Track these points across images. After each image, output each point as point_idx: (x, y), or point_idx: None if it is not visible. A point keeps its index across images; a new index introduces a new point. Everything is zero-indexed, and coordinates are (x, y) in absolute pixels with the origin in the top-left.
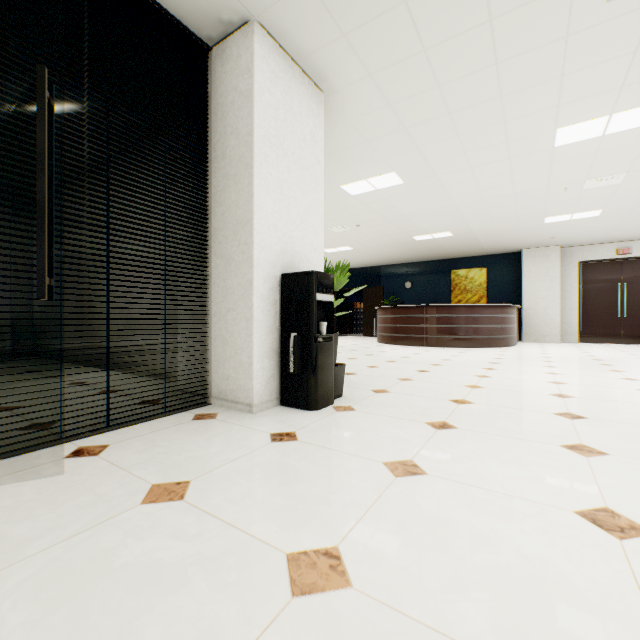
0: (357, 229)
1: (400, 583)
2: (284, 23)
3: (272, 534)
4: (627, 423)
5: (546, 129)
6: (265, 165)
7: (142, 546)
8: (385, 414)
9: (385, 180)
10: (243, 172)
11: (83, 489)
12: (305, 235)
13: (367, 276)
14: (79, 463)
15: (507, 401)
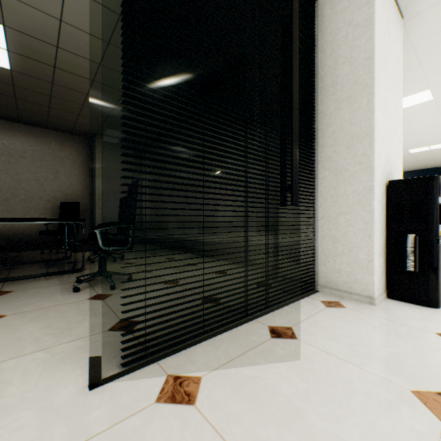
0: None
1: None
2: None
3: None
4: None
5: None
6: (379, 84)
7: None
8: None
9: (414, 99)
10: (359, 93)
11: (341, 383)
12: (394, 146)
13: None
14: (292, 346)
15: None
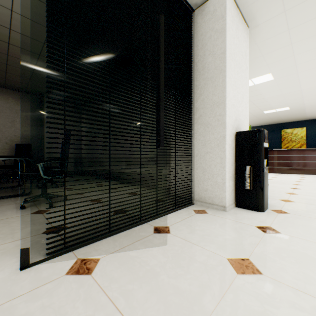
0: None
1: None
2: None
3: None
4: None
5: None
6: (230, 70)
7: (284, 314)
8: (315, 217)
9: (262, 78)
10: (218, 75)
11: (188, 257)
12: (242, 109)
13: None
14: (165, 237)
15: None
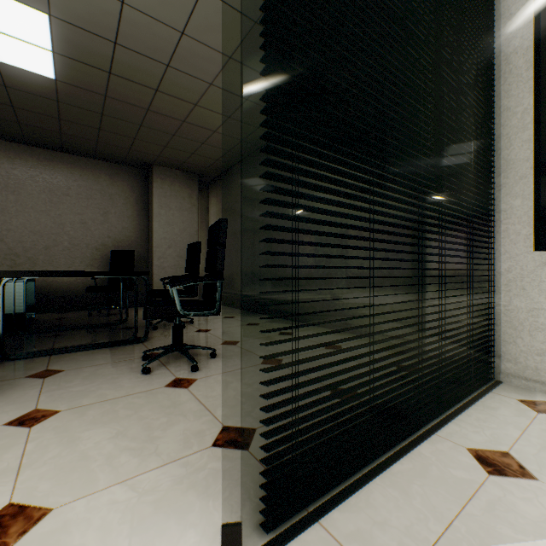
0: None
1: None
2: None
3: None
4: None
5: None
6: None
7: None
8: None
9: None
10: None
11: None
12: None
13: None
14: (541, 496)
15: None
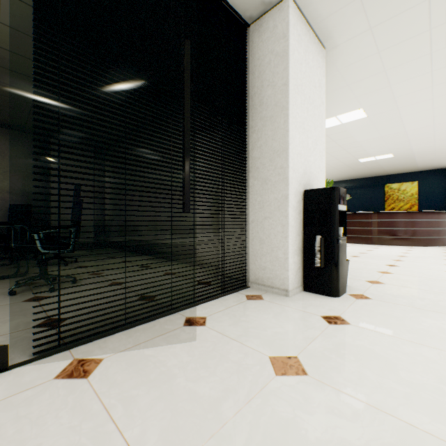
0: None
1: None
2: None
3: (429, 425)
4: None
5: None
6: (295, 107)
7: (316, 421)
8: (403, 304)
9: (351, 115)
10: (279, 114)
11: (219, 355)
12: (315, 160)
13: None
14: (197, 331)
15: None
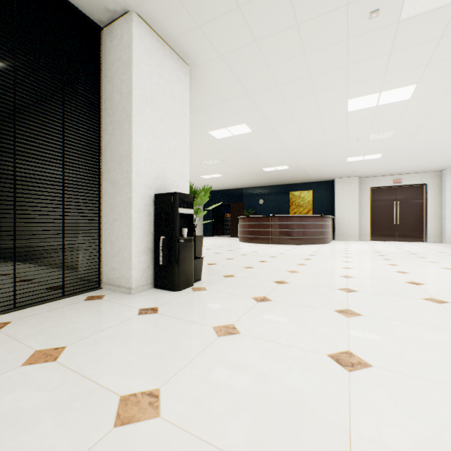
0: (223, 162)
1: (195, 411)
2: (155, 15)
3: (115, 382)
4: (381, 294)
5: (341, 99)
6: (142, 116)
7: (11, 398)
8: (226, 292)
9: (239, 129)
10: (125, 120)
11: None
12: (174, 166)
13: (233, 195)
14: None
15: (311, 281)
